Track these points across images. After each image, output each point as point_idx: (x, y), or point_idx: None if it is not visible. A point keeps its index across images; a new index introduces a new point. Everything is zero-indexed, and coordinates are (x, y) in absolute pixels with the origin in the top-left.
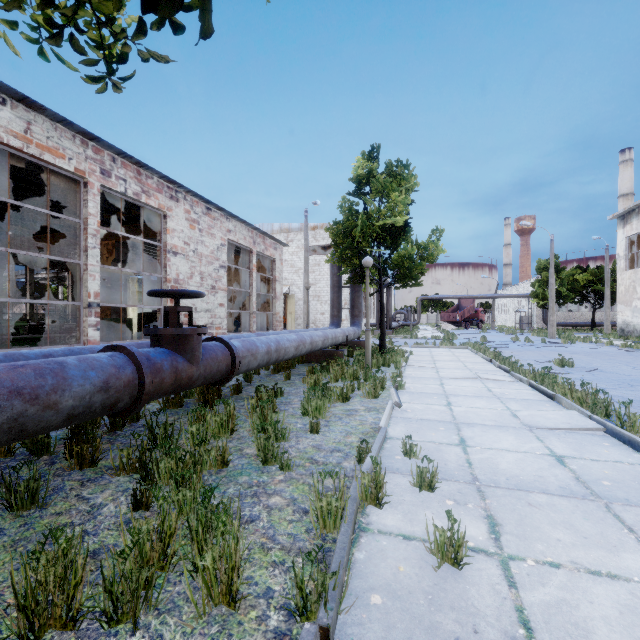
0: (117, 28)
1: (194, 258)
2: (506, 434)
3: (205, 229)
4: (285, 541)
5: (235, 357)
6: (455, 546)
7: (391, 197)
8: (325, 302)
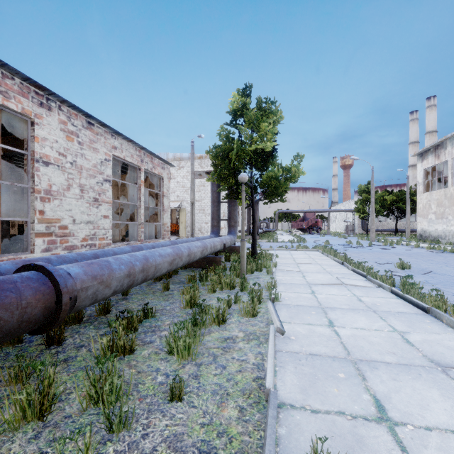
0: None
1: (72, 170)
2: (424, 385)
3: (86, 142)
4: None
5: (61, 294)
6: None
7: (261, 127)
8: (208, 214)
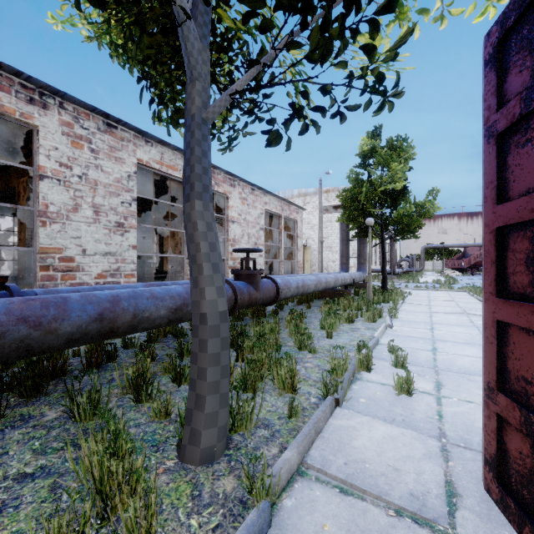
0: (231, 122)
1: (244, 224)
2: (471, 348)
3: (251, 203)
4: (315, 379)
5: (279, 289)
6: (408, 385)
7: (391, 166)
8: (336, 252)
